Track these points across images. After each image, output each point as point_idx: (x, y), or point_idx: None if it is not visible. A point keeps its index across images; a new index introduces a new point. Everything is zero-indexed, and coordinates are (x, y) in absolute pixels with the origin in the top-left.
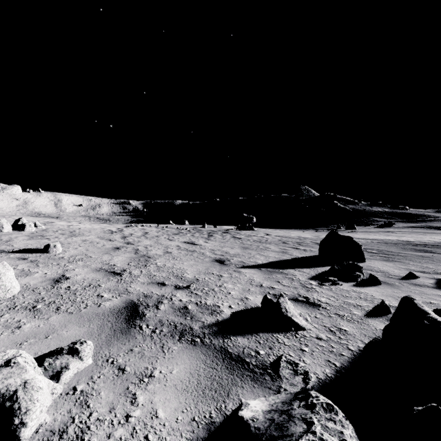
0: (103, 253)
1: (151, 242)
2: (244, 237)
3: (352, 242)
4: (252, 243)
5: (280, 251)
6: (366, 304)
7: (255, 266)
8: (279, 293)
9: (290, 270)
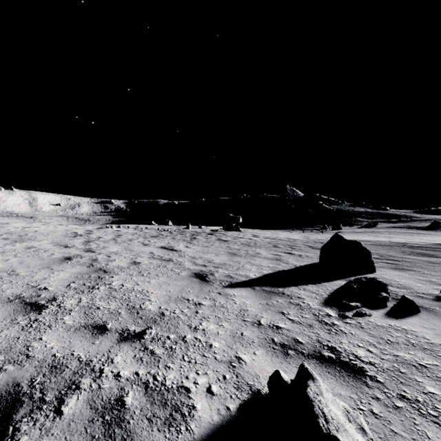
0: (42, 267)
1: (120, 248)
2: (230, 239)
3: (360, 248)
4: (240, 247)
5: (273, 257)
6: (432, 362)
7: (246, 283)
8: (289, 342)
9: (292, 289)
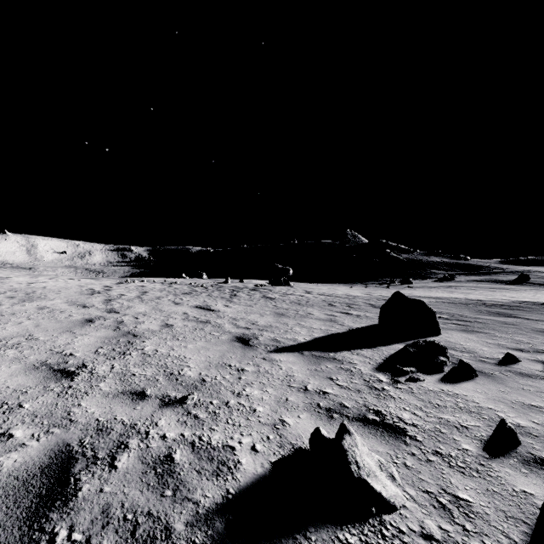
0: (62, 330)
1: (147, 307)
2: (278, 296)
3: (424, 307)
4: (289, 306)
5: (327, 318)
6: (475, 424)
7: (294, 347)
8: (335, 406)
9: (345, 353)
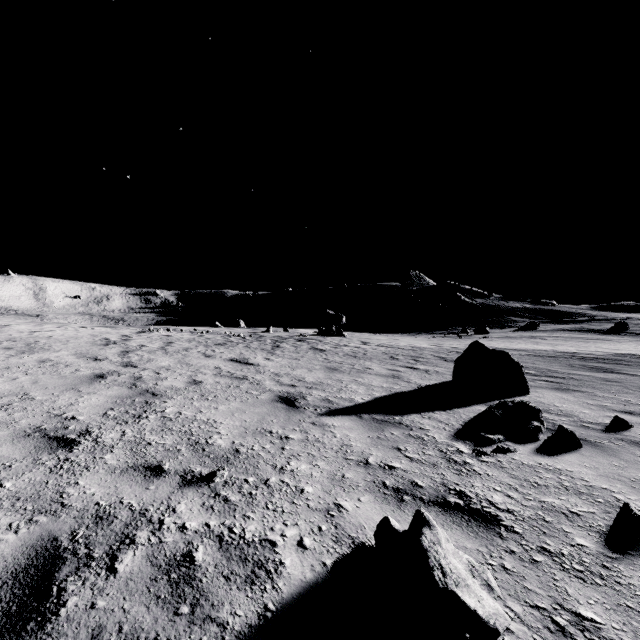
0: (65, 388)
1: (172, 361)
2: (329, 348)
3: (508, 360)
4: (343, 360)
5: (389, 374)
6: (588, 509)
7: (350, 409)
8: (405, 485)
9: (414, 417)
